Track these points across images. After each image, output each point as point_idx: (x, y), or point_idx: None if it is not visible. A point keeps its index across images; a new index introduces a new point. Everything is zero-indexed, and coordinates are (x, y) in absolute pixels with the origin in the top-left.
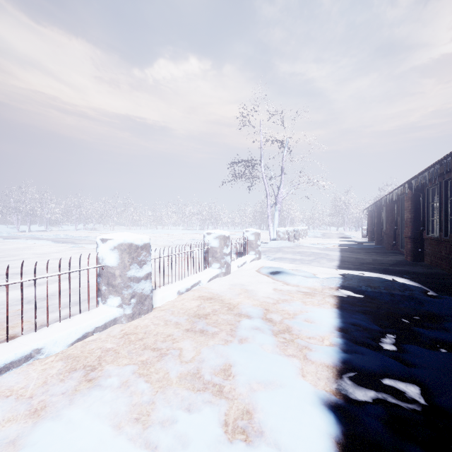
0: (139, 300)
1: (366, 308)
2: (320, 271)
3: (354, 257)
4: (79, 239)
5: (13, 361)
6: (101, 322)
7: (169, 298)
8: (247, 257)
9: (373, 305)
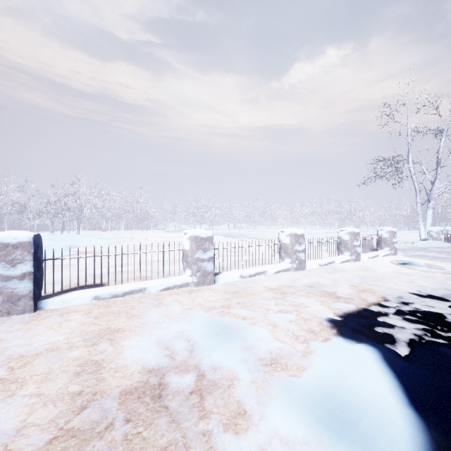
0: (299, 262)
1: None
2: None
3: None
4: (238, 235)
5: (259, 272)
6: (283, 268)
7: (314, 266)
8: (380, 252)
9: None
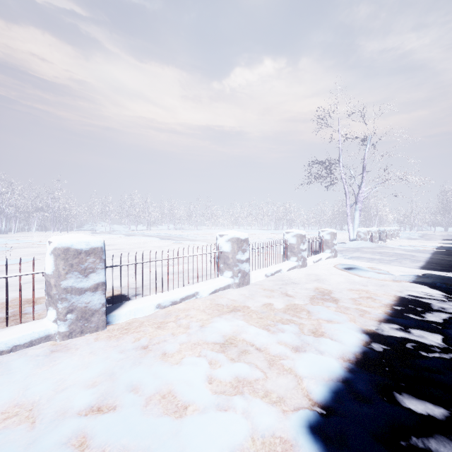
0: (242, 275)
1: (430, 297)
2: (398, 270)
3: (448, 260)
4: (176, 237)
5: (188, 295)
6: (222, 285)
7: (260, 278)
8: (322, 254)
9: (440, 296)
